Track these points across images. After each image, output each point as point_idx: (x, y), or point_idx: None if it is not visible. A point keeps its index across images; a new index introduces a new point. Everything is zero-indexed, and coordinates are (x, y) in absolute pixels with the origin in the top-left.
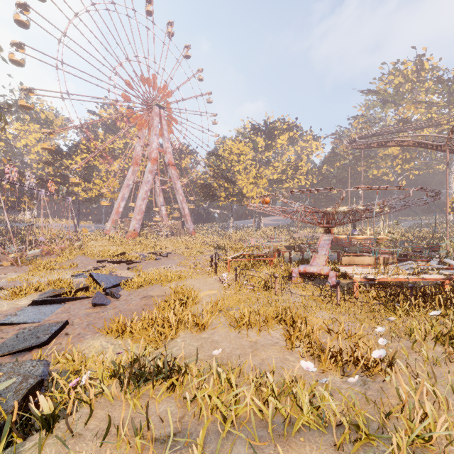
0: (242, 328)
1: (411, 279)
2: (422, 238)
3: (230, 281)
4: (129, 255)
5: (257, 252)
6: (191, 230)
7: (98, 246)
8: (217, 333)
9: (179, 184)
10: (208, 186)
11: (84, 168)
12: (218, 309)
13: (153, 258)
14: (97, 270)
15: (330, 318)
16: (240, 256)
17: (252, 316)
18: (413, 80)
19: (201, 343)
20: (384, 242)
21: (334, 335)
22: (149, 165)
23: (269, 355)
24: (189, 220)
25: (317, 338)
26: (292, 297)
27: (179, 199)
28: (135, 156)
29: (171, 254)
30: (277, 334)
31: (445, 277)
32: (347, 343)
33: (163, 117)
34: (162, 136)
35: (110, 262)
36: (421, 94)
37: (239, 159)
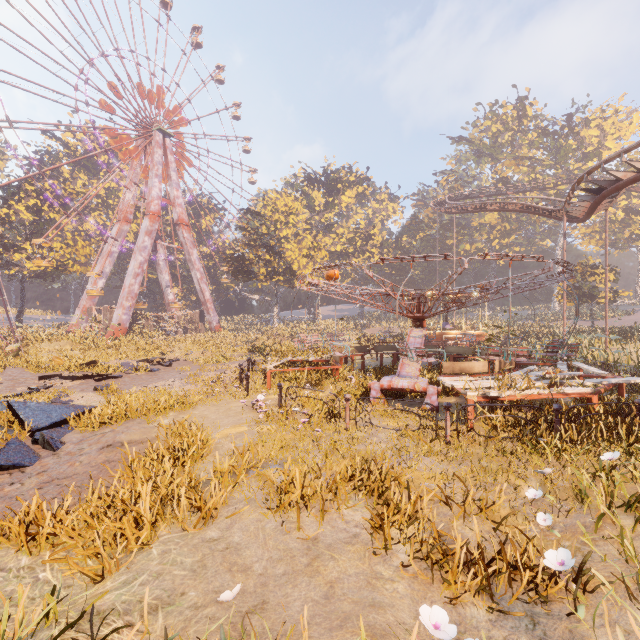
0: (290, 505)
1: (549, 396)
2: (528, 334)
3: (270, 406)
4: (102, 364)
5: (315, 357)
6: (214, 325)
7: (54, 350)
8: (239, 525)
9: (196, 254)
10: (241, 258)
11: (31, 223)
12: (246, 467)
13: (145, 369)
14: (35, 394)
15: (442, 471)
16: (288, 363)
17: (308, 481)
18: (514, 129)
19: (201, 557)
20: (483, 339)
21: (454, 506)
22: (146, 223)
23: (343, 570)
24: (212, 309)
25: (434, 525)
26: (374, 432)
27: (195, 277)
28: (122, 207)
29: (178, 361)
30: (354, 514)
31: (592, 391)
32: (479, 522)
33: (170, 150)
34: (168, 179)
35: (65, 377)
36: (522, 148)
37: (287, 221)
